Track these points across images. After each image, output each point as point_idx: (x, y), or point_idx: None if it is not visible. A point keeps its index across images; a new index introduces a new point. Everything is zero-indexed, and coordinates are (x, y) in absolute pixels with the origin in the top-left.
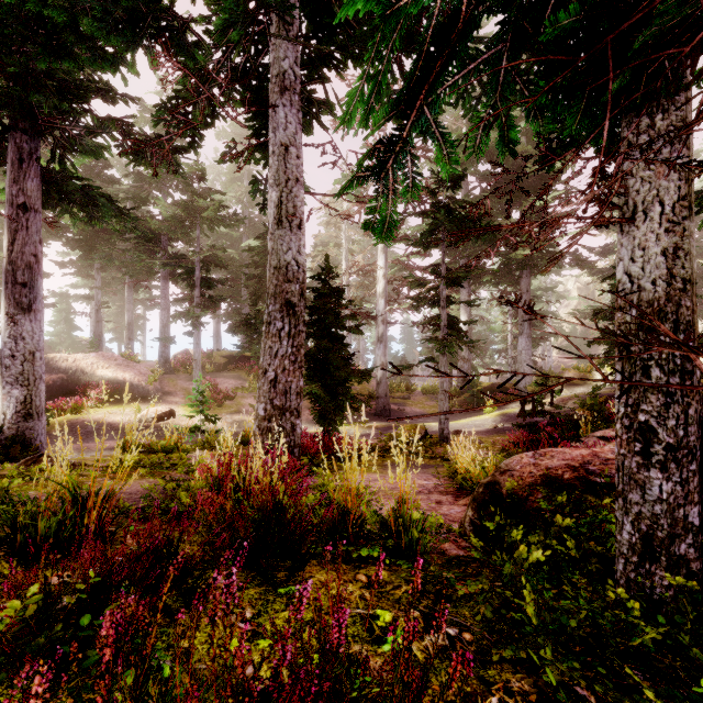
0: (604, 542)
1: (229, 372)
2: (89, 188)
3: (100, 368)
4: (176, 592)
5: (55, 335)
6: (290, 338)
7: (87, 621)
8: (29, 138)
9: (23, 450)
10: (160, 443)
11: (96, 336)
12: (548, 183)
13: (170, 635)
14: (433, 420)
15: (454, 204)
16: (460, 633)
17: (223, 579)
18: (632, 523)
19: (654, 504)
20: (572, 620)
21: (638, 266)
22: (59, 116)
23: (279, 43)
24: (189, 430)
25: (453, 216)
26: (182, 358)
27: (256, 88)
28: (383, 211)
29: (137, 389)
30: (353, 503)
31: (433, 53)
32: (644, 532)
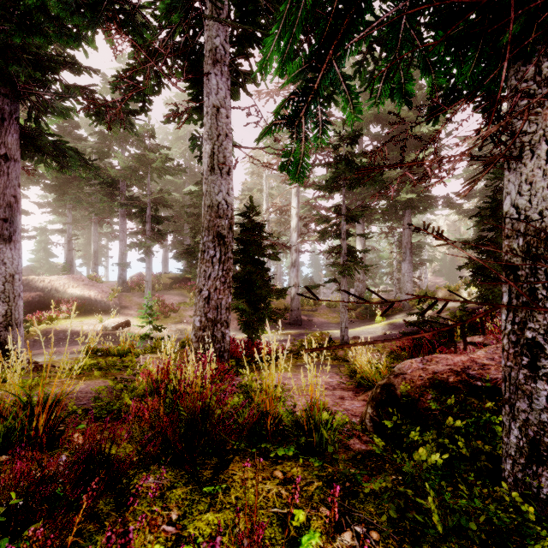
0: (490, 441)
1: (174, 291)
2: (60, 143)
3: (70, 287)
4: (110, 493)
5: (36, 261)
6: (221, 264)
7: (4, 544)
8: (9, 102)
9: (4, 354)
10: (116, 348)
11: (68, 262)
12: (438, 131)
13: (98, 543)
14: (335, 328)
15: (352, 157)
16: (368, 532)
17: (154, 479)
18: (519, 428)
19: (540, 413)
20: (472, 523)
21: (525, 199)
22: (34, 84)
23: (212, 24)
24: (140, 337)
25: (351, 167)
26: (137, 279)
27: (193, 61)
28: (297, 154)
29: (100, 304)
30: (271, 405)
31: (341, 10)
32: (531, 437)
